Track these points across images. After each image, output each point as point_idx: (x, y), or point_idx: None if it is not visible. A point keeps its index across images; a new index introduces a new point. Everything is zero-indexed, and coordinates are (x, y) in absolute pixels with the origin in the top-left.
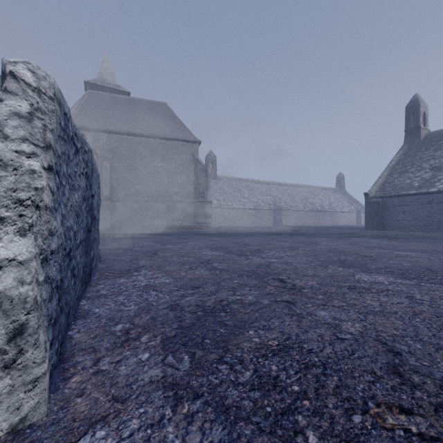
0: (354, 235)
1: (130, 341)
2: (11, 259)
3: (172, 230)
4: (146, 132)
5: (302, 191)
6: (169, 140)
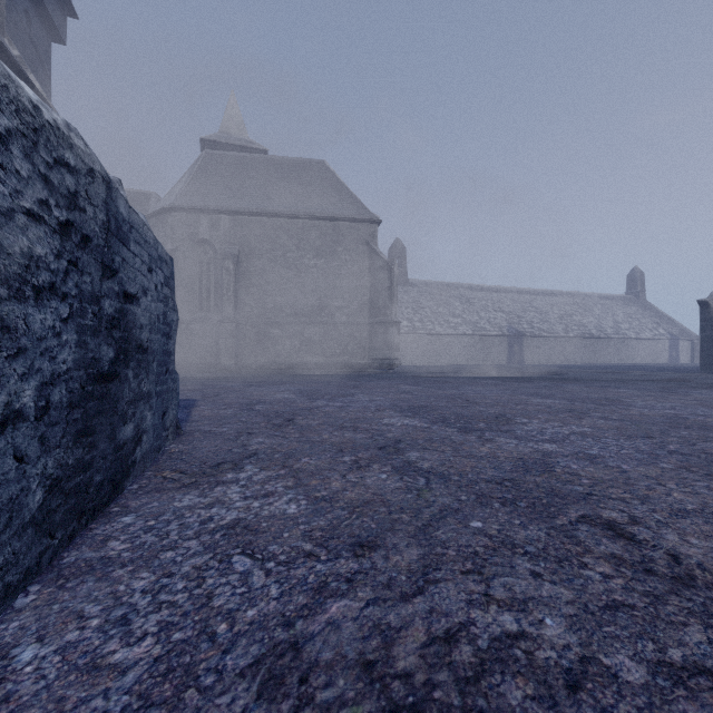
0: (689, 384)
1: None
2: None
3: (332, 370)
4: (291, 210)
5: (561, 302)
6: (327, 221)
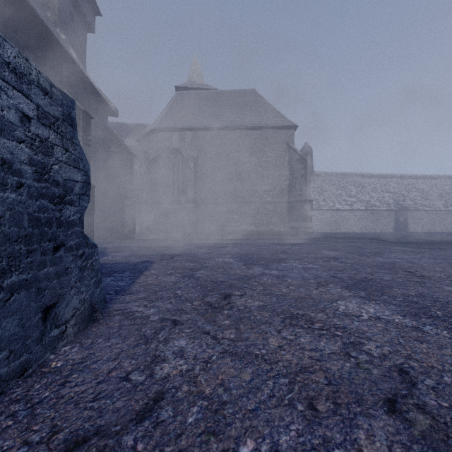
0: None
1: None
2: None
3: (261, 236)
4: (232, 124)
5: (440, 184)
6: (257, 129)
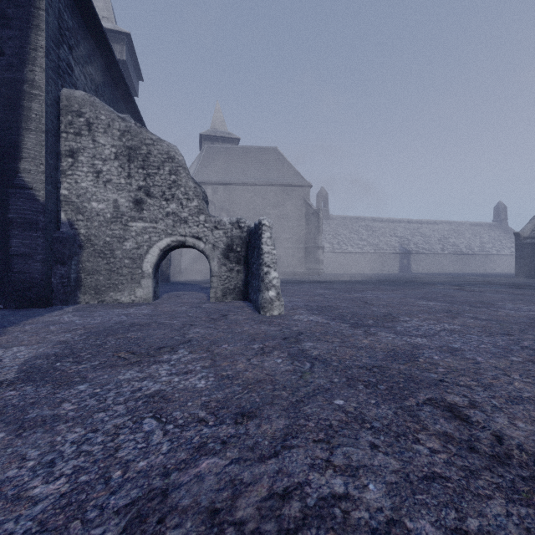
0: (482, 283)
1: (295, 309)
2: (275, 277)
3: (283, 276)
4: (258, 181)
5: (441, 229)
6: (280, 187)
